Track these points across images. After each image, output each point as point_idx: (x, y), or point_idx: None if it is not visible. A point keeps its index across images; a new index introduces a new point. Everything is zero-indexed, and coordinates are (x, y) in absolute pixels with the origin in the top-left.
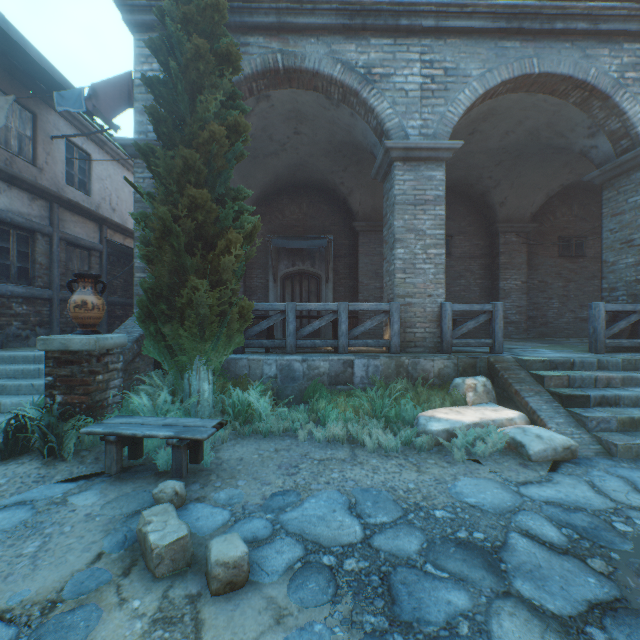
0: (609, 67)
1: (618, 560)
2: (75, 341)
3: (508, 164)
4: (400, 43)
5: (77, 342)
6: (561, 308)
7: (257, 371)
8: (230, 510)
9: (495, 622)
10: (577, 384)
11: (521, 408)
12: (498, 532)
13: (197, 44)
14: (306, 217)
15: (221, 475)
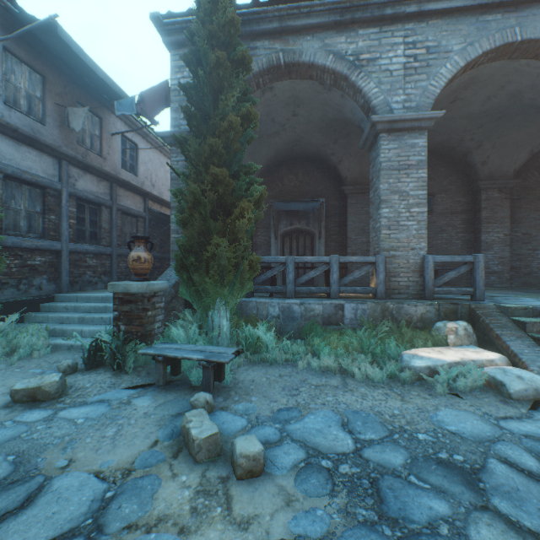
0: None
1: None
2: (133, 286)
3: (490, 126)
4: (385, 30)
5: (134, 287)
6: None
7: (263, 311)
8: (247, 418)
9: (473, 529)
10: None
11: (502, 351)
12: (477, 457)
13: (218, 55)
14: (302, 184)
15: (238, 392)
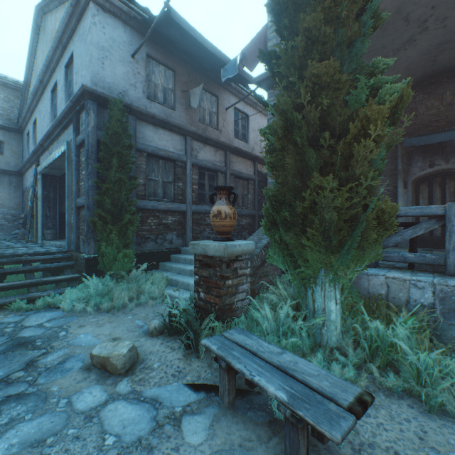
0: None
1: None
2: (210, 247)
3: None
4: None
5: (211, 248)
6: None
7: (399, 293)
8: None
9: None
10: None
11: None
12: None
13: None
14: (450, 107)
15: None
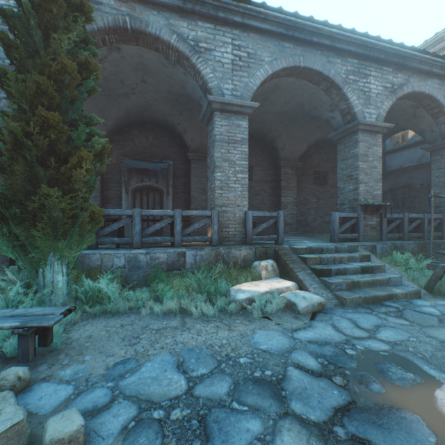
0: (341, 70)
1: (349, 375)
2: None
3: (286, 123)
4: (219, 29)
5: None
6: (315, 215)
7: (108, 263)
8: (74, 385)
9: (279, 438)
10: (325, 262)
11: (294, 279)
12: (280, 368)
13: None
14: (152, 146)
15: (70, 353)
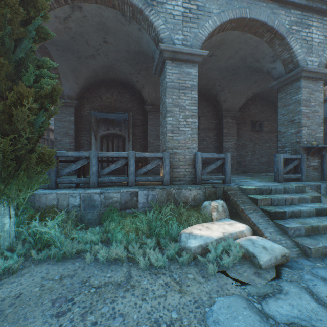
0: (284, 21)
1: None
2: None
3: (228, 78)
4: None
5: None
6: (252, 157)
7: (64, 202)
8: None
9: None
10: (276, 203)
11: (246, 221)
12: None
13: None
14: (116, 101)
15: None
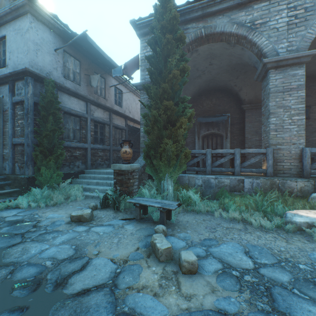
0: None
1: None
2: (123, 166)
3: None
4: (273, 2)
5: (124, 166)
6: None
7: (192, 182)
8: (185, 242)
9: None
10: None
11: None
12: None
13: (167, 37)
14: (214, 105)
15: (179, 227)
